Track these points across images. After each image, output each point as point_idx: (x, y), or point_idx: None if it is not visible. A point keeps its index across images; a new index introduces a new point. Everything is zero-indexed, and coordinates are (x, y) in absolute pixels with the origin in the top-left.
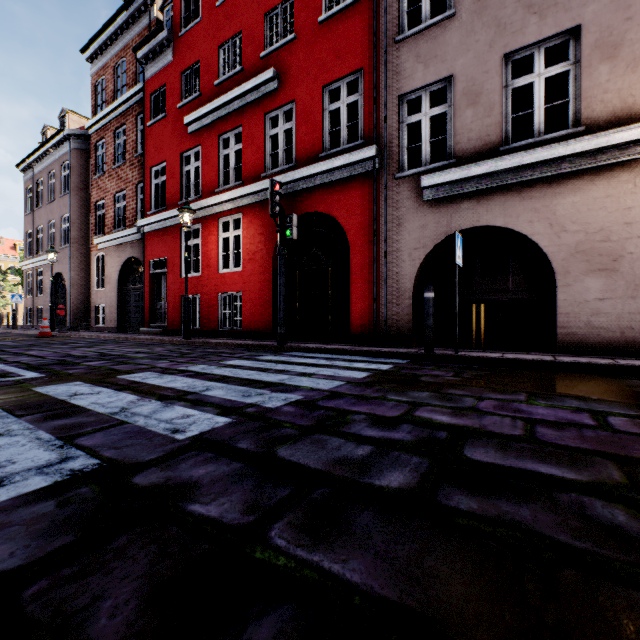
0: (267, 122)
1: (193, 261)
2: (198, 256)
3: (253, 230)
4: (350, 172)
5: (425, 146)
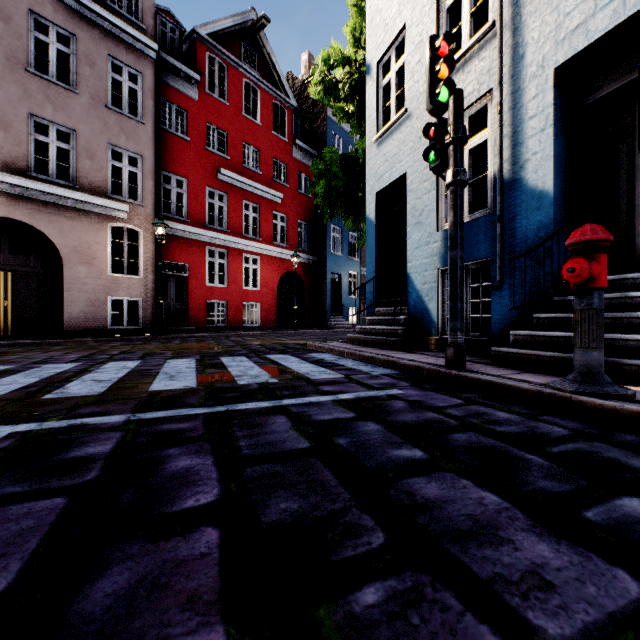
0: None
1: None
2: None
3: None
4: None
5: None
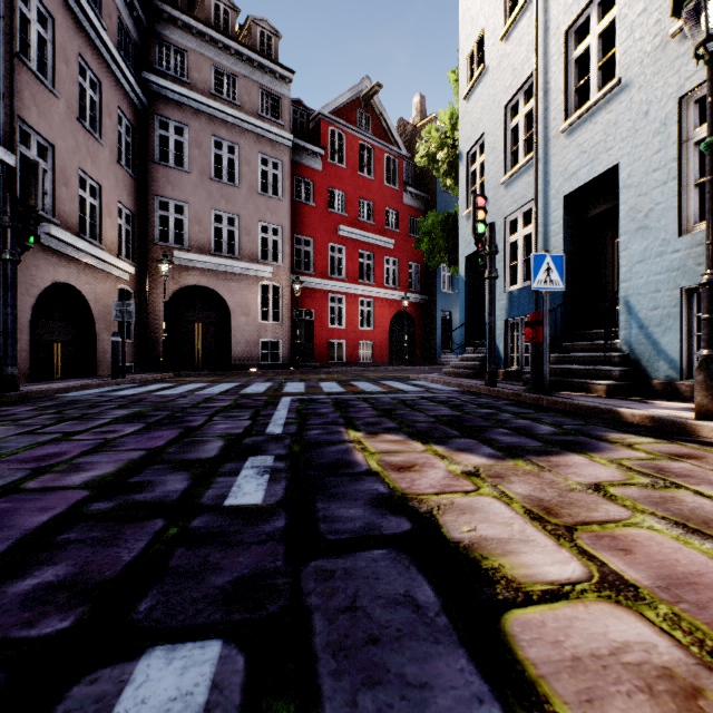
0: None
1: None
2: None
3: None
4: None
5: None
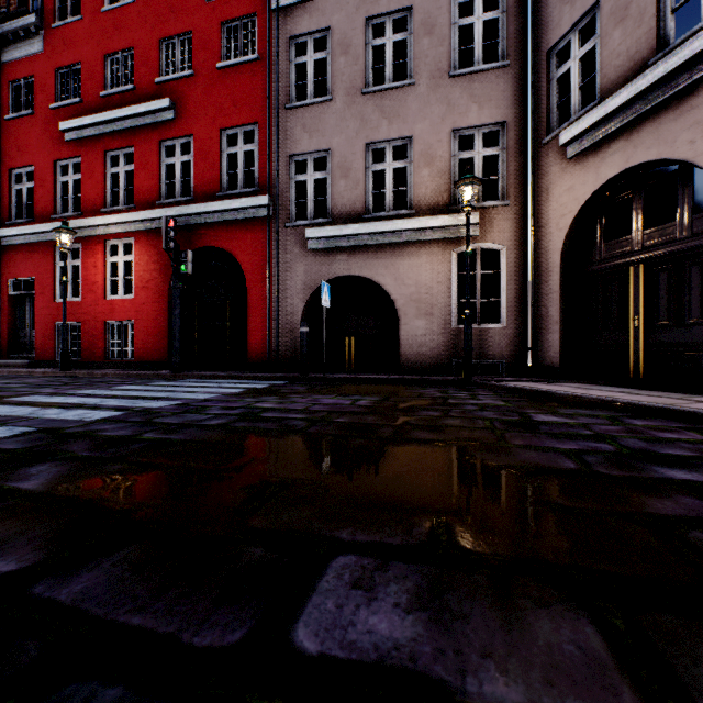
0: (163, 149)
1: (72, 284)
2: (76, 276)
3: (147, 257)
4: (247, 215)
5: (310, 203)
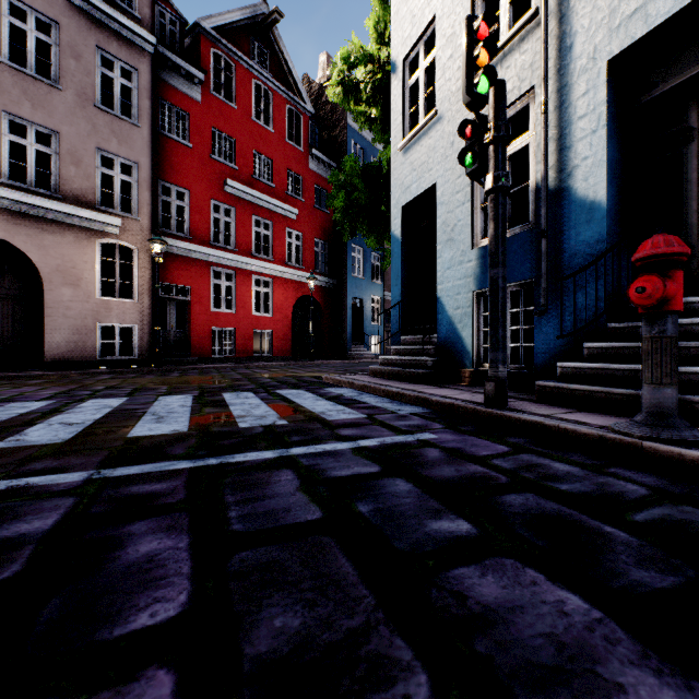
0: None
1: None
2: None
3: None
4: None
5: None
